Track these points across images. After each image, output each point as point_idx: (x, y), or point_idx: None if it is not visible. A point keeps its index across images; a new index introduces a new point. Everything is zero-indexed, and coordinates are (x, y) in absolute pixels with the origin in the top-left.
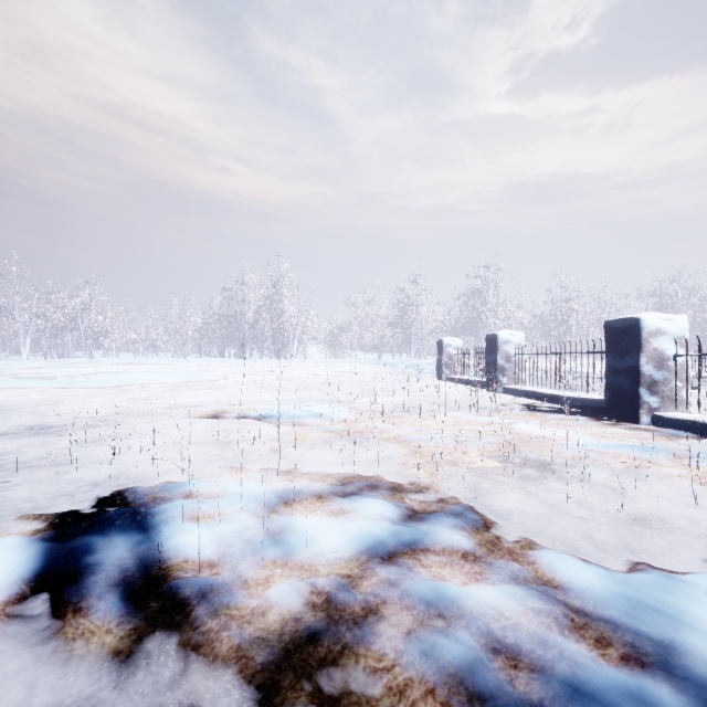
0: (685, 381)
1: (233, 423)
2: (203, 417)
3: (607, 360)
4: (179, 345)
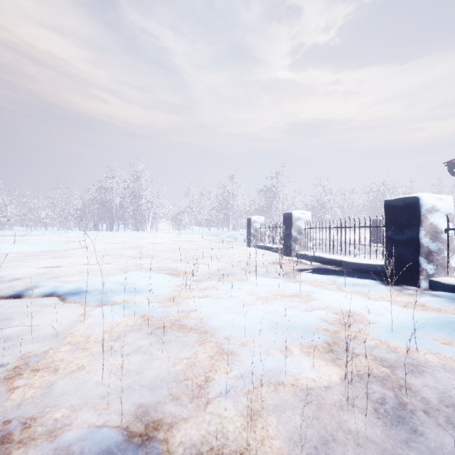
0: (452, 251)
1: (35, 302)
2: (4, 295)
3: (387, 233)
4: (63, 221)
